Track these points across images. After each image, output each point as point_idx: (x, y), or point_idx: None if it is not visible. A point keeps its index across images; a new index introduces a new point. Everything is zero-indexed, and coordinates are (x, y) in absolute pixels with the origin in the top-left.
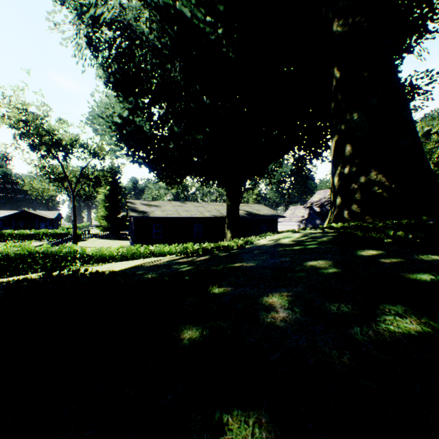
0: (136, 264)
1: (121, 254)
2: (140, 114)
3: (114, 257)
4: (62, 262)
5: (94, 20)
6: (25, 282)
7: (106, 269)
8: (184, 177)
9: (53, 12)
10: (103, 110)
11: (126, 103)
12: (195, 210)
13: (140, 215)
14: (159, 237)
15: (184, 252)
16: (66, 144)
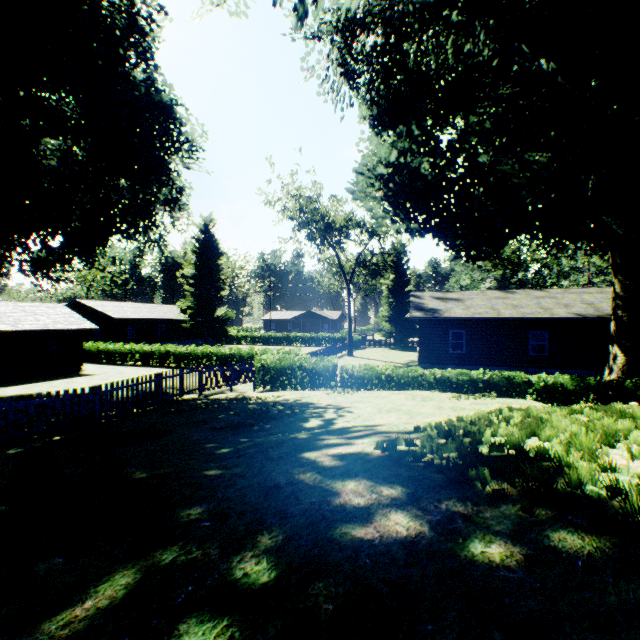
0: (394, 403)
1: (390, 376)
2: (416, 150)
3: (380, 380)
4: (319, 378)
5: (345, 32)
6: (256, 406)
7: (346, 405)
8: (502, 243)
9: (306, 56)
10: (364, 162)
11: (401, 143)
12: (532, 304)
13: (426, 315)
14: (459, 352)
15: (500, 386)
16: (341, 227)
